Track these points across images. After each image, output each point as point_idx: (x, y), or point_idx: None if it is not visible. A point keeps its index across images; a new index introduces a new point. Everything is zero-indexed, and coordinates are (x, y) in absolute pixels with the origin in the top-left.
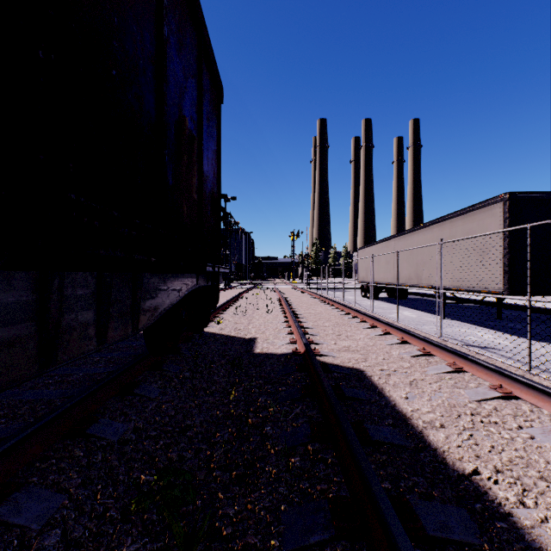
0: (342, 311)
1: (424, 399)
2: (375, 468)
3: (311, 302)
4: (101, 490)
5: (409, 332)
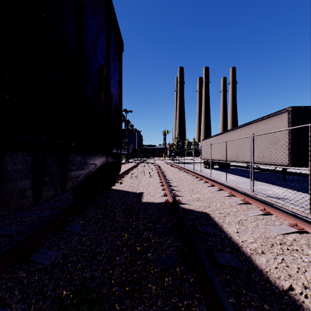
0: (193, 176)
1: (249, 233)
2: (223, 286)
3: (175, 171)
4: (33, 304)
5: (234, 189)
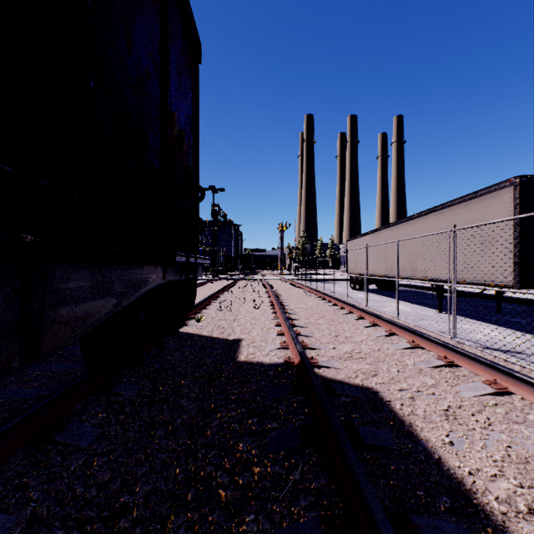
0: (335, 305)
1: (478, 446)
2: None
3: (300, 295)
4: None
5: (421, 334)
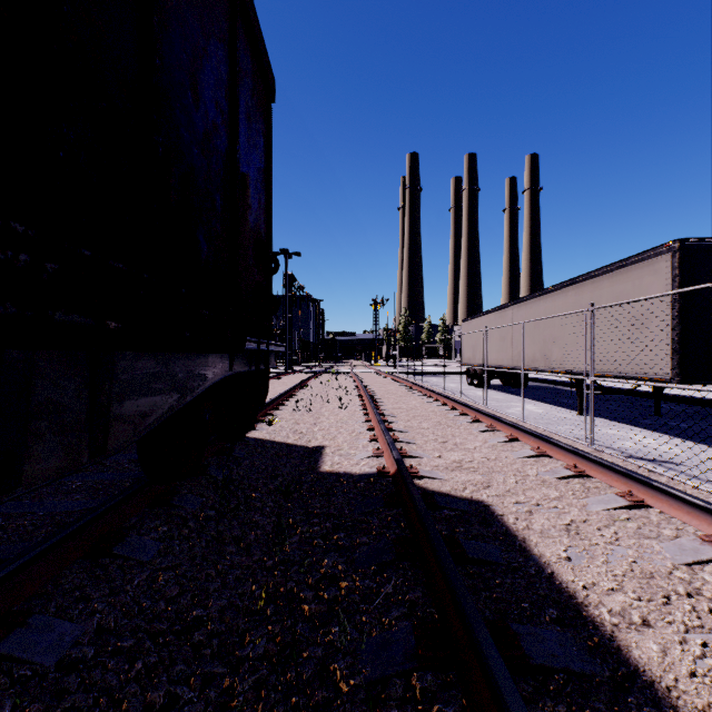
0: (444, 405)
1: (599, 561)
2: None
3: (400, 392)
4: None
5: (548, 440)
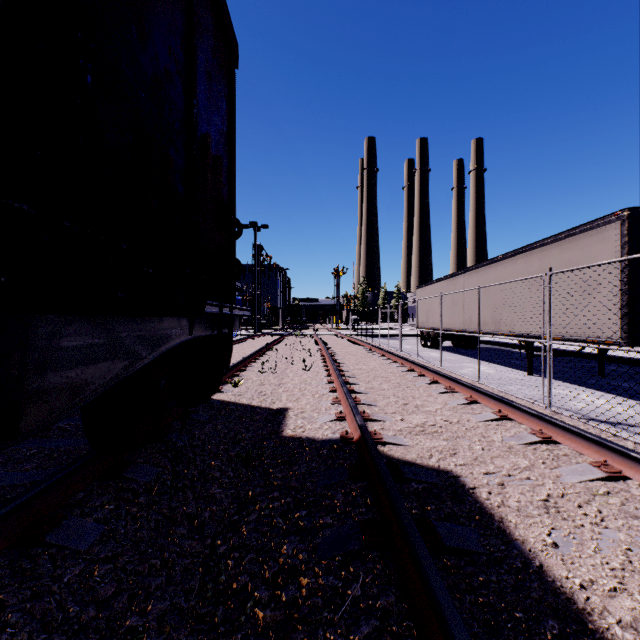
0: (402, 366)
1: (590, 549)
2: None
3: (360, 354)
4: None
5: (510, 403)
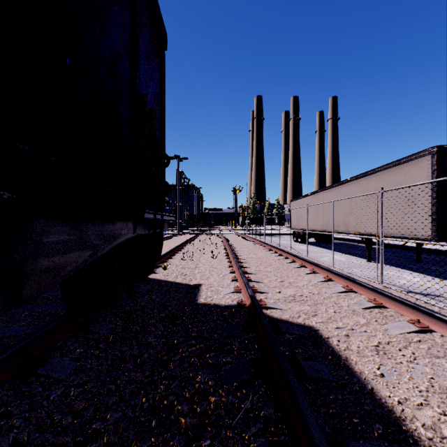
0: (280, 255)
1: (406, 378)
2: None
3: (251, 247)
4: None
5: (354, 280)
